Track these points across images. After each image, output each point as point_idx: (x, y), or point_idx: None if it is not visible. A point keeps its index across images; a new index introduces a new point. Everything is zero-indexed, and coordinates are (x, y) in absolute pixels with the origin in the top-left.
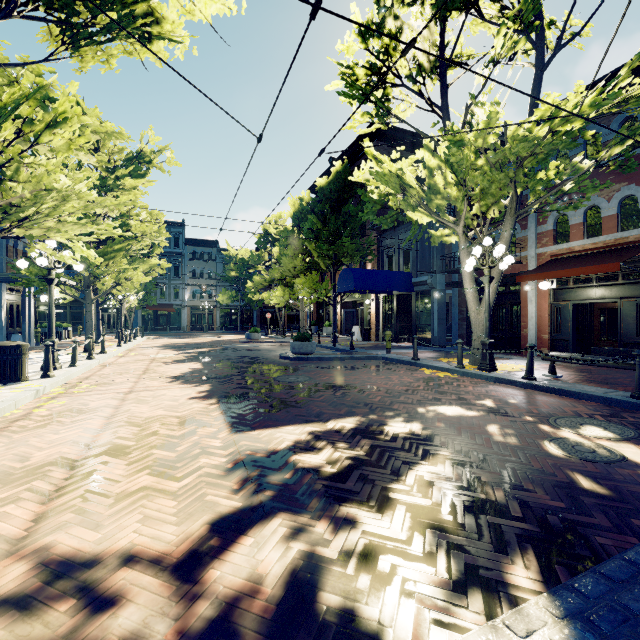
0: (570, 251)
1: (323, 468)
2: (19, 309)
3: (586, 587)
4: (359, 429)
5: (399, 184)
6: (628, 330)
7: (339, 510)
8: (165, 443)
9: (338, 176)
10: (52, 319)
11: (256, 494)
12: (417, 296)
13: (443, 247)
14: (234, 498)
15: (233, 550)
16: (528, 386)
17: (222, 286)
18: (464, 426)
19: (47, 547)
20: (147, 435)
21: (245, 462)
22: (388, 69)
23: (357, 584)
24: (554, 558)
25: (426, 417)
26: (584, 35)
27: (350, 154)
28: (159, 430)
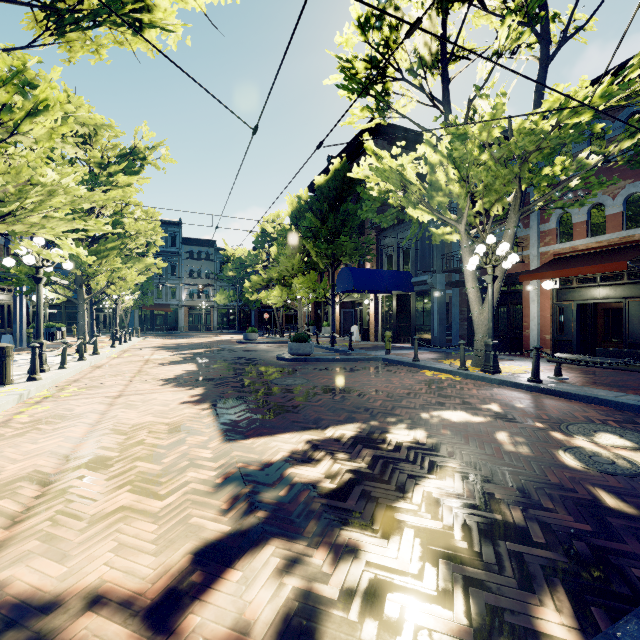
0: (574, 250)
1: (321, 483)
2: (10, 309)
3: (631, 637)
4: (360, 437)
5: (400, 180)
6: (633, 331)
7: (339, 535)
8: (151, 454)
9: (337, 174)
10: (40, 319)
11: (247, 515)
12: (417, 296)
13: (443, 246)
14: (222, 520)
15: (217, 588)
16: (534, 389)
17: (219, 286)
18: (471, 434)
19: (2, 585)
20: (132, 445)
21: (236, 476)
22: (388, 62)
23: (362, 634)
24: (588, 597)
25: (430, 423)
26: (588, 29)
27: (349, 152)
28: (146, 439)
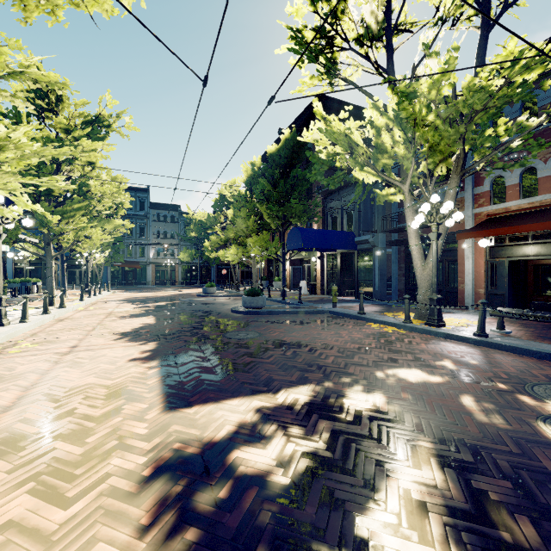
0: (506, 211)
1: (272, 475)
2: None
3: None
4: (314, 403)
5: (347, 142)
6: None
7: None
8: (76, 429)
9: (287, 143)
10: None
11: (172, 537)
12: (359, 254)
13: (384, 208)
14: (136, 548)
15: None
16: (482, 343)
17: (183, 245)
18: (434, 398)
19: None
20: (60, 415)
21: (169, 464)
22: (336, 32)
23: None
24: None
25: (388, 385)
26: (521, 5)
27: (297, 125)
28: (78, 407)
